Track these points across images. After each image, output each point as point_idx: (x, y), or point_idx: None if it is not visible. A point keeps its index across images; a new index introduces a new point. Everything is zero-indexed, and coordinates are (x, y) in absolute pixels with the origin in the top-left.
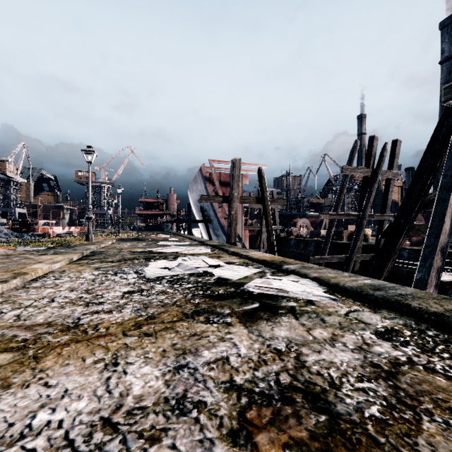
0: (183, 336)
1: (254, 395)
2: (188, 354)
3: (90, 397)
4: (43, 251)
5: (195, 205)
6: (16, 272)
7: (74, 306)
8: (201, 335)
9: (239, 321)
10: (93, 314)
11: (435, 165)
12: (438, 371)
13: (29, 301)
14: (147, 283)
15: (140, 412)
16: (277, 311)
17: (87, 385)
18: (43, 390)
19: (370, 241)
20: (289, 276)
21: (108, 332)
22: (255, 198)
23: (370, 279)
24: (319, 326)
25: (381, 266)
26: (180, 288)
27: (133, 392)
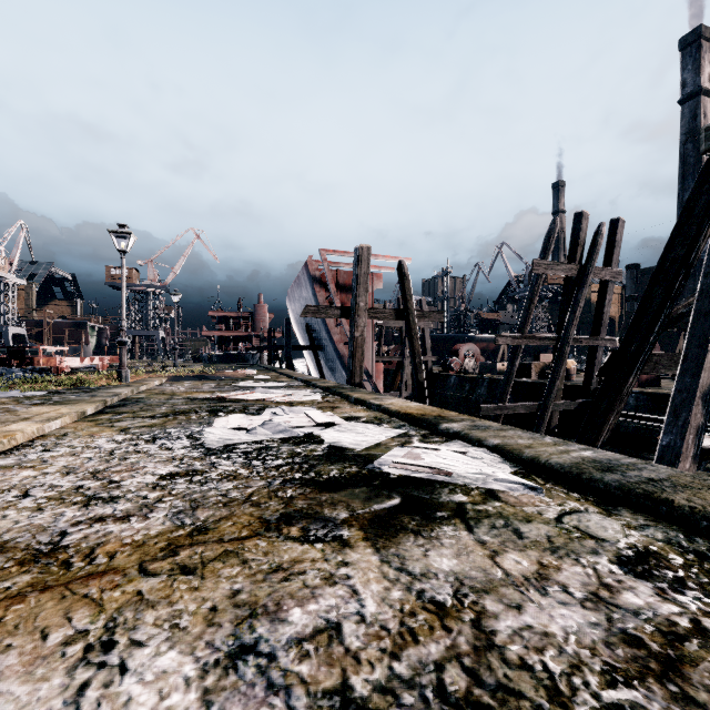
0: (255, 573)
1: None
2: (261, 617)
3: None
4: (40, 399)
5: (297, 323)
6: None
7: (62, 505)
8: (290, 570)
9: (363, 537)
10: (93, 524)
11: (688, 257)
12: None
13: None
14: (206, 458)
15: None
16: (433, 513)
17: (31, 709)
18: None
19: (574, 379)
20: (452, 443)
21: (111, 564)
22: (393, 311)
23: (590, 449)
24: (512, 546)
25: (599, 422)
26: (262, 467)
27: None
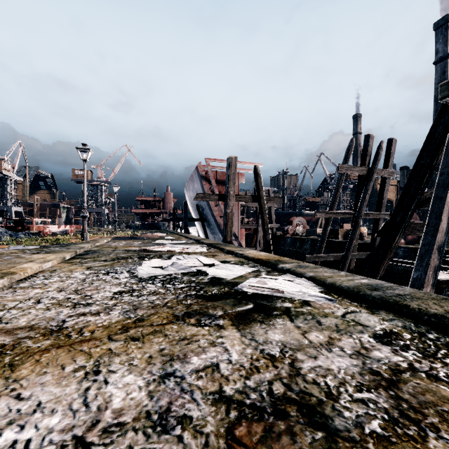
0: (171, 340)
1: (244, 408)
2: (176, 360)
3: (65, 411)
4: (36, 250)
5: (191, 204)
6: (4, 272)
7: (60, 307)
8: (191, 339)
9: (231, 324)
10: (79, 316)
11: (431, 163)
12: (441, 379)
13: (14, 303)
14: (139, 283)
15: (117, 430)
16: (271, 312)
17: (63, 398)
18: (14, 403)
19: (365, 239)
20: (285, 275)
21: (93, 336)
22: (251, 197)
23: (367, 278)
24: (315, 329)
25: (377, 265)
26: (172, 288)
27: (113, 405)
